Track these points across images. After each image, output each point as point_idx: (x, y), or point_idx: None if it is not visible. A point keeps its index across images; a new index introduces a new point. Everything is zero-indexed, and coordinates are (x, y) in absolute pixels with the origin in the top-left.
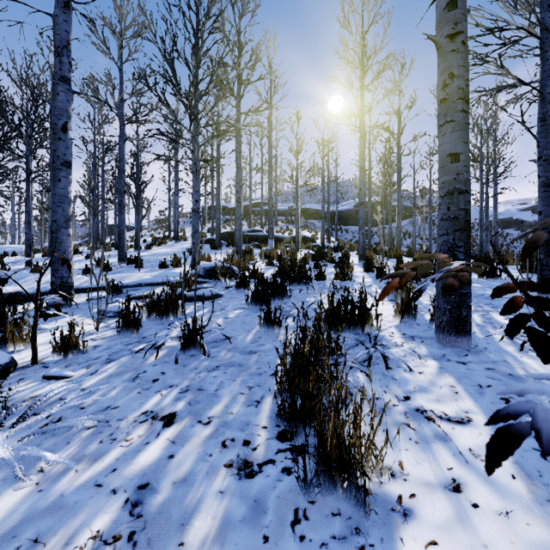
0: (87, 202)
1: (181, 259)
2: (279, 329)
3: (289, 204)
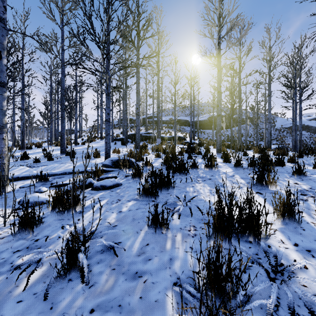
0: (44, 115)
1: (101, 152)
2: (166, 232)
3: (169, 117)
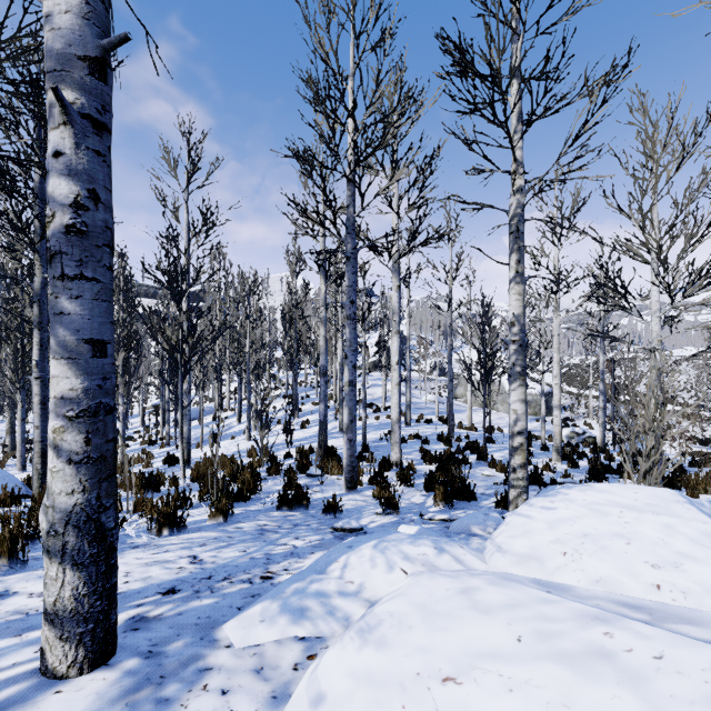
0: None
1: None
2: None
3: None
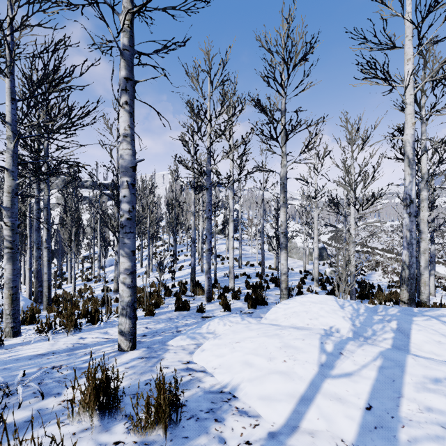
0: None
1: None
2: None
3: None
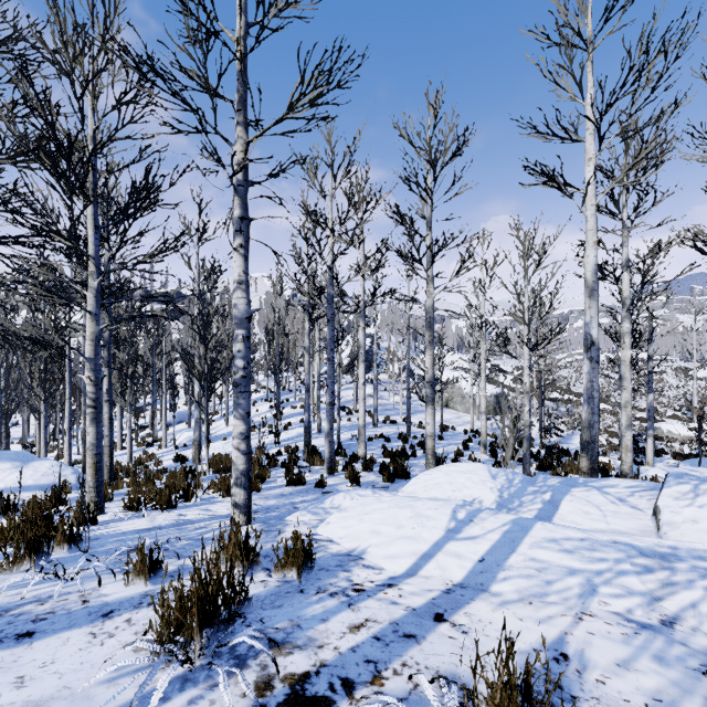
0: None
1: None
2: None
3: None
